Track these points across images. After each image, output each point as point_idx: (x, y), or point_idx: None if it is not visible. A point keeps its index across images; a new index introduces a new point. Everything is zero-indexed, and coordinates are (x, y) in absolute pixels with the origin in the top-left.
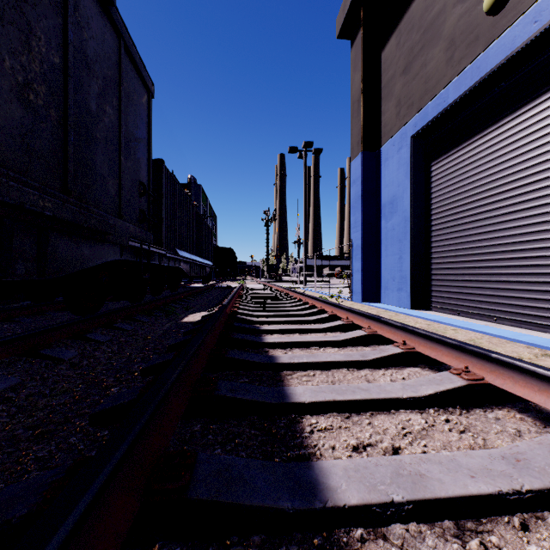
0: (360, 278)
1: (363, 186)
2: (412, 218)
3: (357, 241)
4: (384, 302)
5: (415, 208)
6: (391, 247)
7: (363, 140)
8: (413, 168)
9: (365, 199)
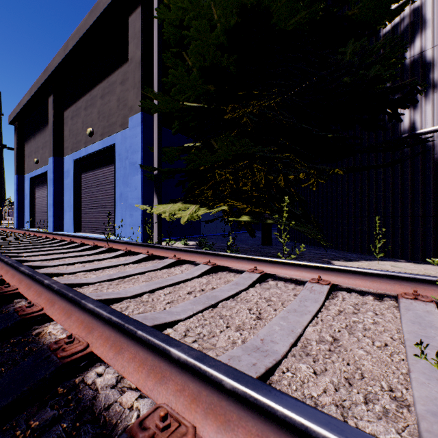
0: (17, 220)
1: (18, 187)
2: (30, 202)
3: (16, 206)
4: (25, 227)
5: (31, 199)
6: (27, 209)
7: (18, 171)
8: (30, 187)
9: (19, 192)
